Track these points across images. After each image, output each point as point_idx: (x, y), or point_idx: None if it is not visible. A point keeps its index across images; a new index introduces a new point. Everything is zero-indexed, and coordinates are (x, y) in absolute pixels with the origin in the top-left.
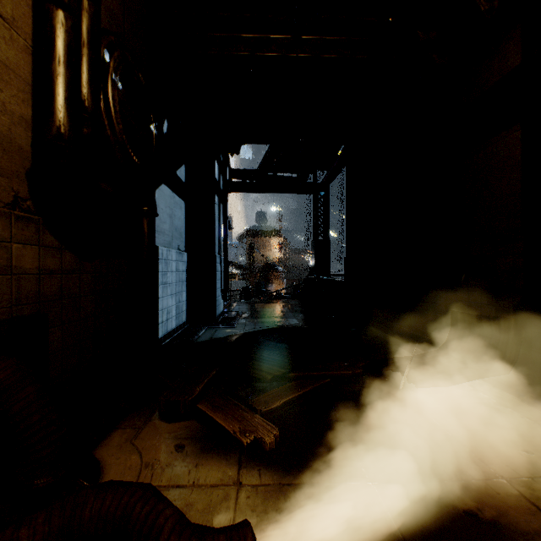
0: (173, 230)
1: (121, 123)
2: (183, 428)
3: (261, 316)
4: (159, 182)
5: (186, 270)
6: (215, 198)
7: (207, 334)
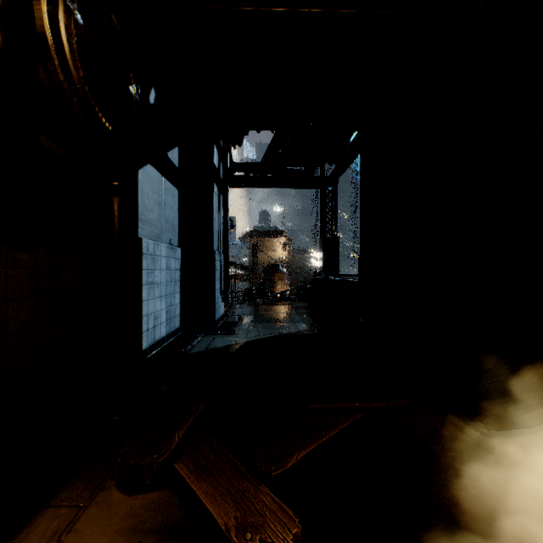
0: (163, 221)
1: (81, 69)
2: (149, 508)
3: (266, 320)
4: (143, 161)
5: (180, 268)
6: (213, 186)
7: (203, 343)
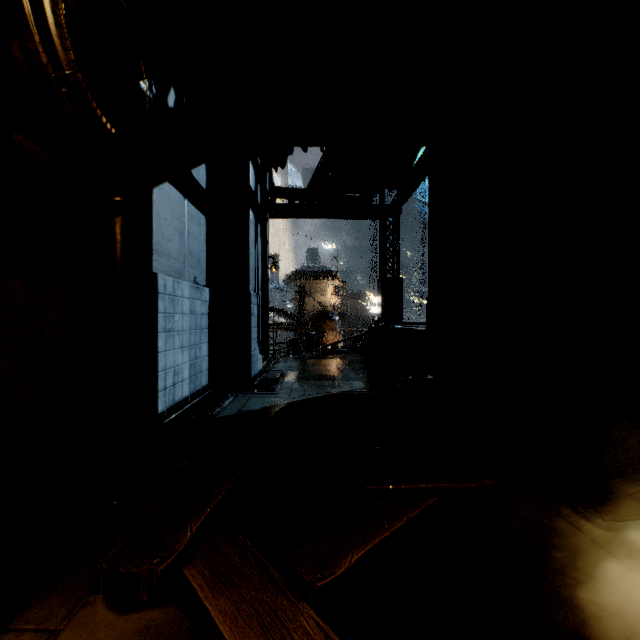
0: (186, 254)
1: (71, 50)
2: (146, 635)
3: (313, 377)
4: (160, 177)
5: (207, 312)
6: (249, 213)
7: (235, 404)
